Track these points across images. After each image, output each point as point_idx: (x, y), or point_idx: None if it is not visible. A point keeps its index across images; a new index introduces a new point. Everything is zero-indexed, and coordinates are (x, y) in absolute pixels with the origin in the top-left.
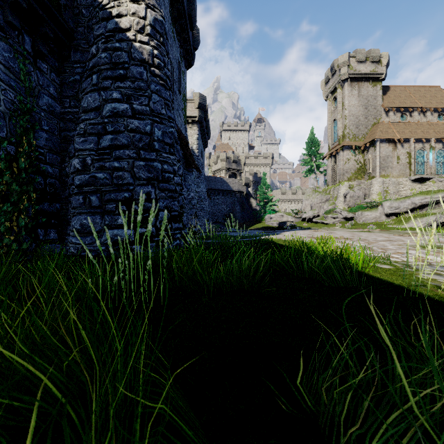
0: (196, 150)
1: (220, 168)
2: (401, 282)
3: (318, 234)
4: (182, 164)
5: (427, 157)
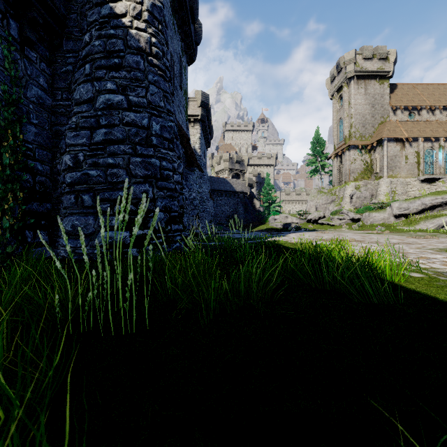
0: (198, 149)
1: (223, 168)
2: (445, 297)
3: (325, 236)
4: (184, 163)
5: (436, 157)
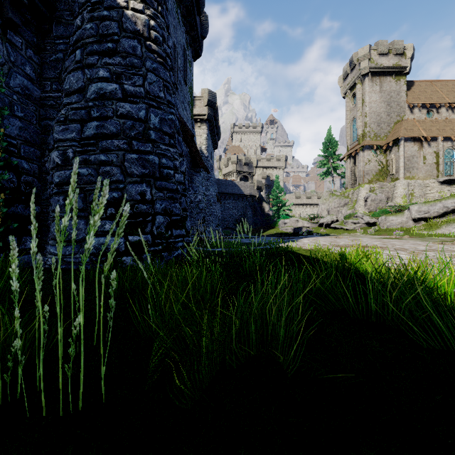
0: (205, 150)
1: (231, 171)
2: None
3: (341, 241)
4: (189, 163)
5: None
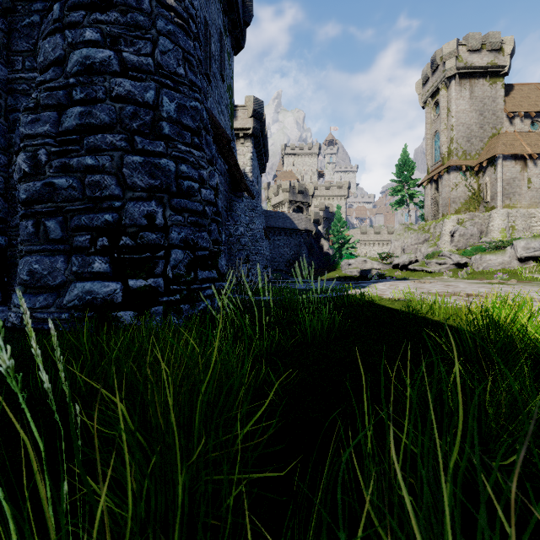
0: (250, 173)
1: (282, 200)
2: None
3: (432, 287)
4: (227, 185)
5: None
